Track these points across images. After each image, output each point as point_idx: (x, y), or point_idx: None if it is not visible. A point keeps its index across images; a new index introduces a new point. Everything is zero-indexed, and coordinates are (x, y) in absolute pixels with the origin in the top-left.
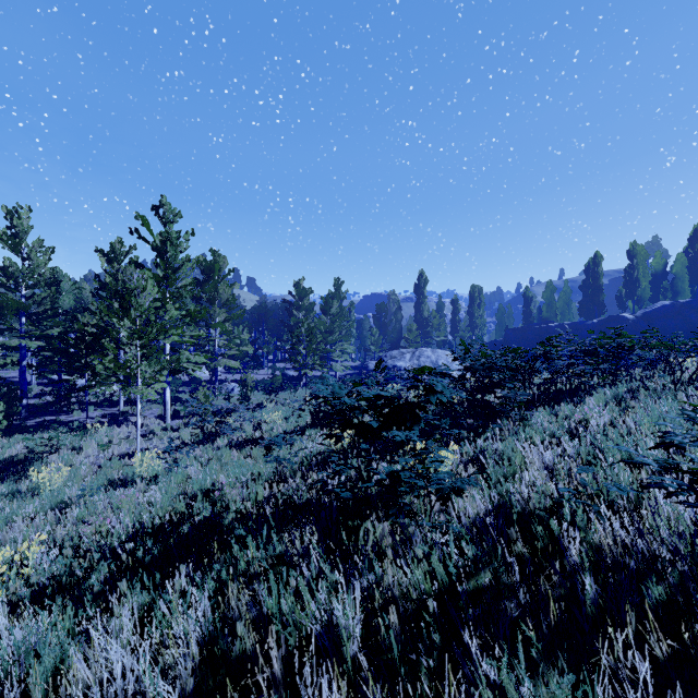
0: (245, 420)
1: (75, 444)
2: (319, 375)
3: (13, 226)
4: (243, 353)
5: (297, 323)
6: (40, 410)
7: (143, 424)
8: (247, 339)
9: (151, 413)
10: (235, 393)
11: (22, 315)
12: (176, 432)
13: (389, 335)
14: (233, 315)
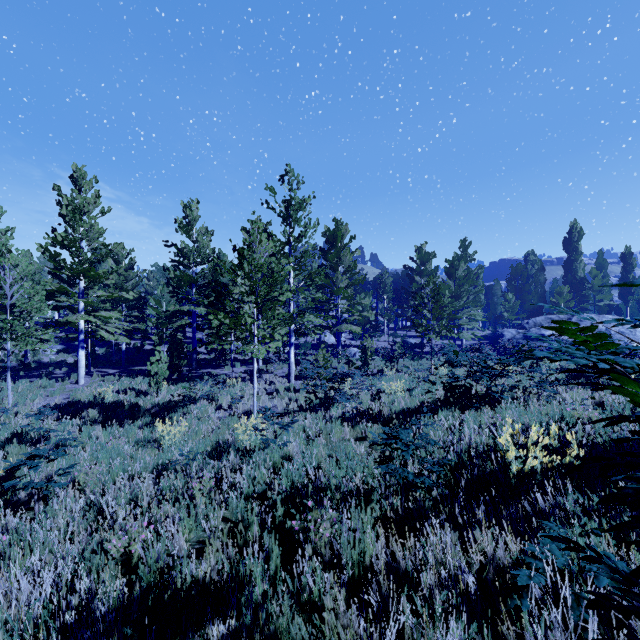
0: (362, 388)
1: (215, 396)
2: (441, 344)
3: (187, 216)
4: (365, 320)
5: (418, 289)
6: (206, 363)
7: (271, 382)
8: (368, 306)
9: (281, 372)
10: (356, 358)
11: (193, 287)
12: (296, 393)
13: (528, 300)
14: (354, 281)
